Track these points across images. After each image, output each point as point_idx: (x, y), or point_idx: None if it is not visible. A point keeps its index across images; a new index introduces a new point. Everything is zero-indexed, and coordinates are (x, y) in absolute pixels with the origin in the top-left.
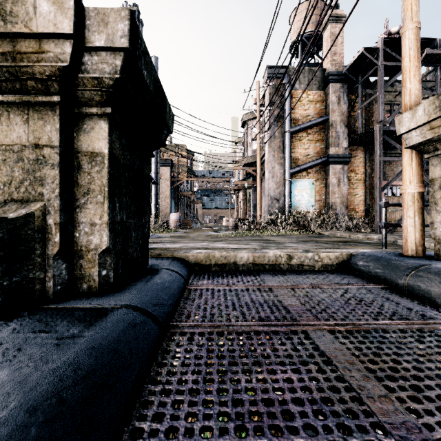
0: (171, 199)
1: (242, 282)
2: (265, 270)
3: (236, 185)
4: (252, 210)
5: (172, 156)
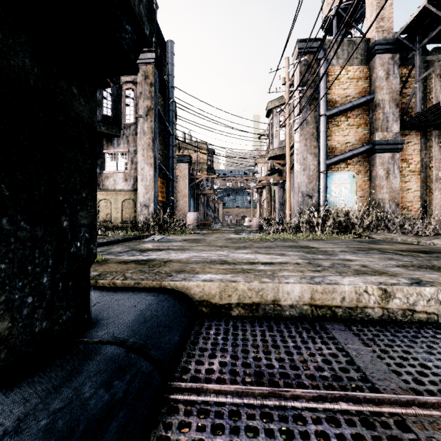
0: (190, 198)
1: (303, 369)
2: (335, 318)
3: (260, 182)
4: (278, 209)
5: (192, 154)
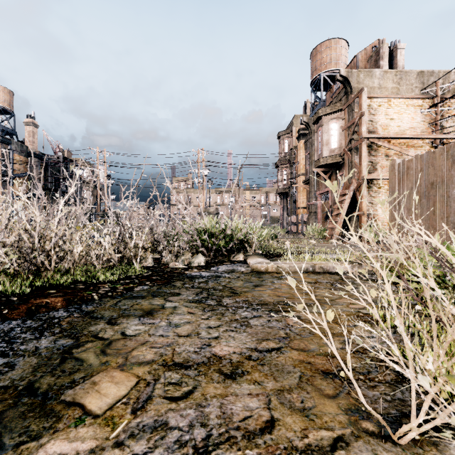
0: None
1: None
2: None
3: None
4: None
5: None
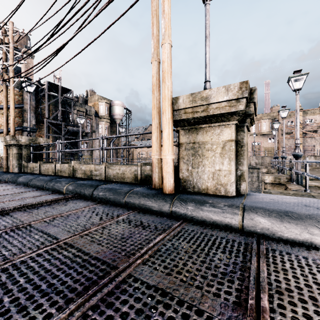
0: None
1: None
2: None
3: None
4: None
5: None
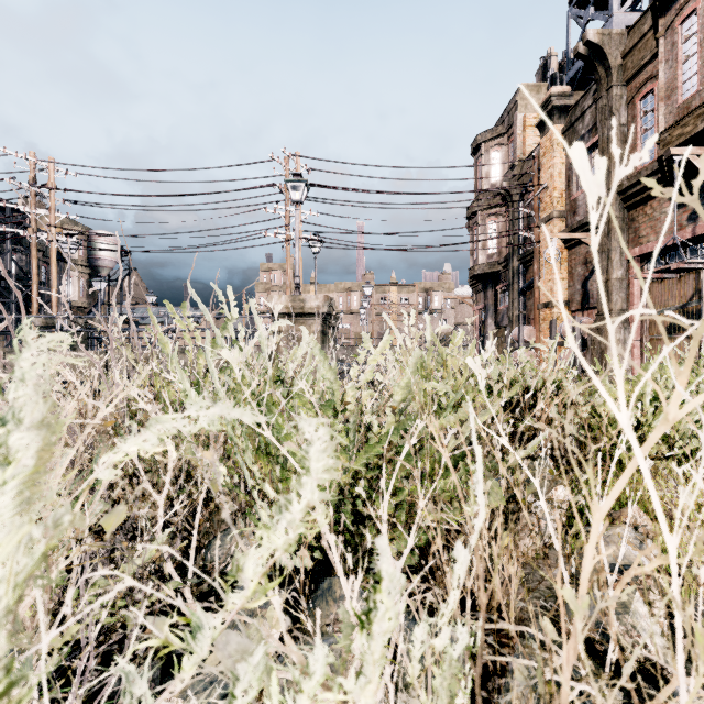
0: None
1: None
2: None
3: None
4: None
5: None
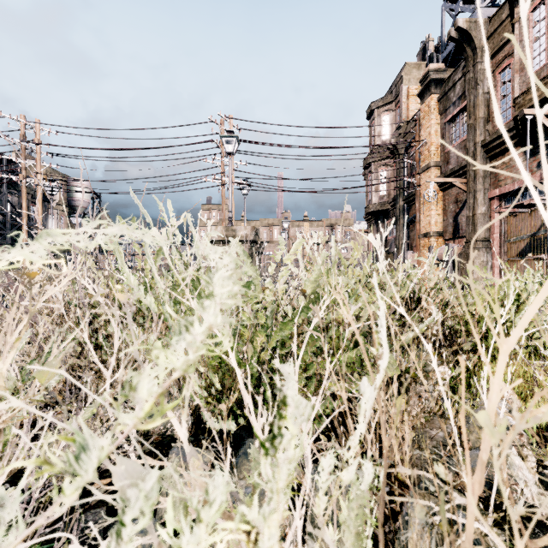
0: None
1: None
2: None
3: None
4: None
5: None
